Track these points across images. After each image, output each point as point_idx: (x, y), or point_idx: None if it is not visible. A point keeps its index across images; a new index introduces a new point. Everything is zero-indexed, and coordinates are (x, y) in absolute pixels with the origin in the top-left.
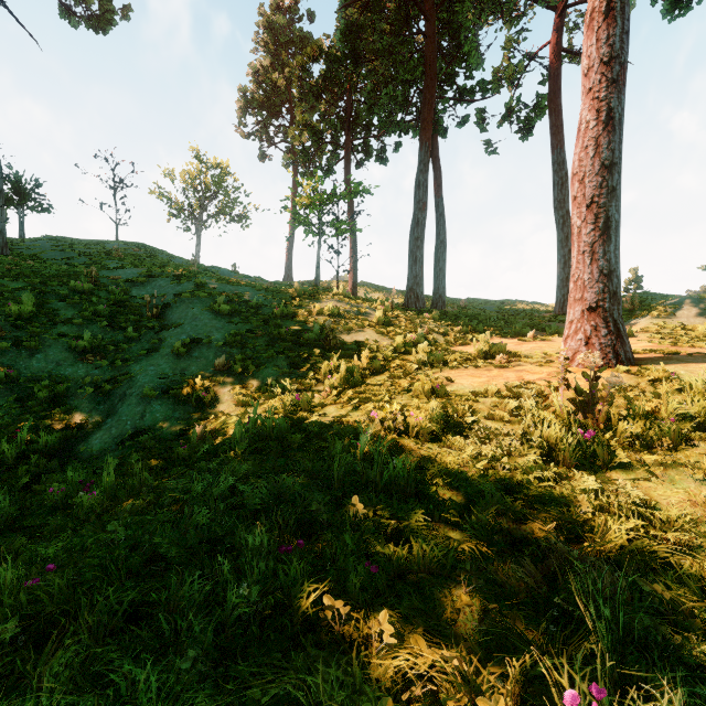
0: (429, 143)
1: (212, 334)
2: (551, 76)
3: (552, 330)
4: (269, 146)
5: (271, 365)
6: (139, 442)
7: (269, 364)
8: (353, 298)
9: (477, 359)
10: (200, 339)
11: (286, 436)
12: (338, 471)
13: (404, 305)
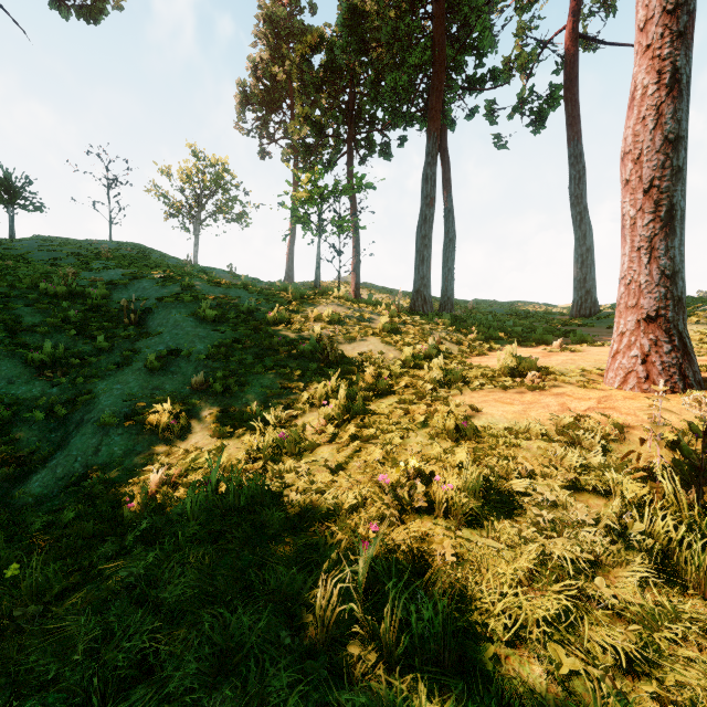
0: (438, 134)
1: (193, 345)
2: (566, 63)
3: (577, 337)
4: (269, 142)
5: (259, 383)
6: (86, 488)
7: (256, 381)
8: (355, 301)
9: (502, 376)
10: (178, 350)
11: (256, 509)
12: (325, 609)
13: (410, 308)
